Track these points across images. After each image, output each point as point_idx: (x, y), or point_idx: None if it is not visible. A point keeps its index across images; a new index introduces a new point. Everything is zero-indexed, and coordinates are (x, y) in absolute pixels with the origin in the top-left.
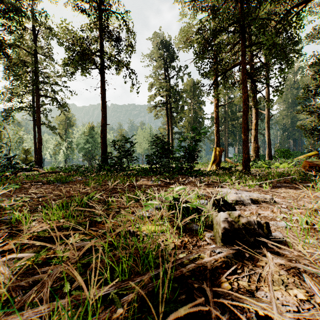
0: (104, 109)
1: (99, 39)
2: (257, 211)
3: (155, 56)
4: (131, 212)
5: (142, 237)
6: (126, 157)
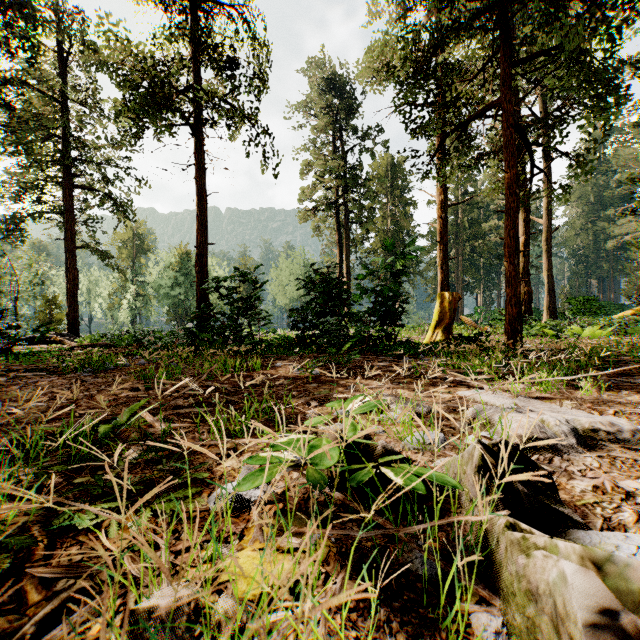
0: (203, 211)
1: (193, 63)
2: (611, 478)
3: (314, 106)
4: (218, 474)
5: (208, 633)
6: (247, 313)
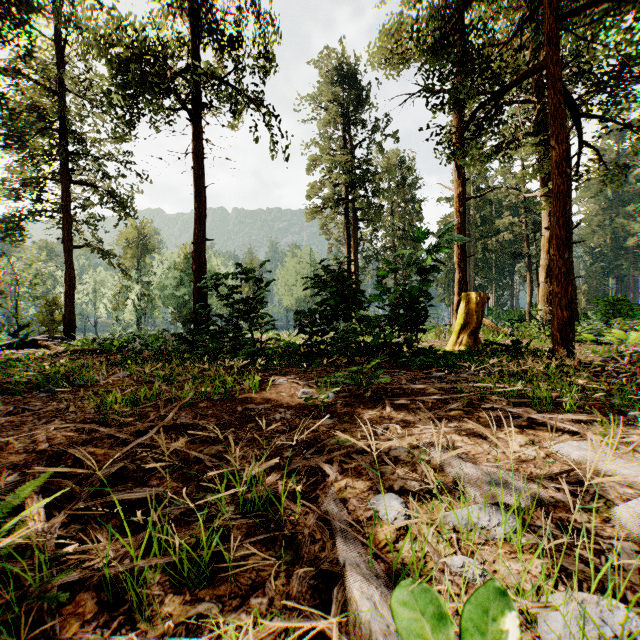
0: (201, 203)
1: (190, 42)
2: None
3: (321, 99)
4: None
5: None
6: (247, 316)
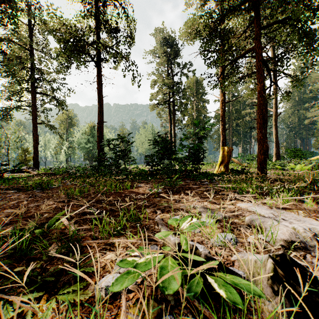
0: (101, 105)
1: (95, 29)
2: None
3: (157, 52)
4: (102, 265)
5: None
6: (123, 158)
